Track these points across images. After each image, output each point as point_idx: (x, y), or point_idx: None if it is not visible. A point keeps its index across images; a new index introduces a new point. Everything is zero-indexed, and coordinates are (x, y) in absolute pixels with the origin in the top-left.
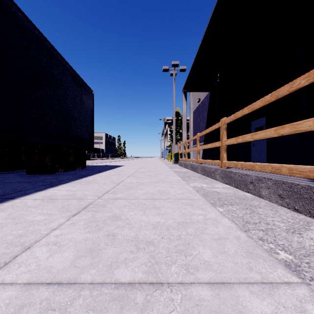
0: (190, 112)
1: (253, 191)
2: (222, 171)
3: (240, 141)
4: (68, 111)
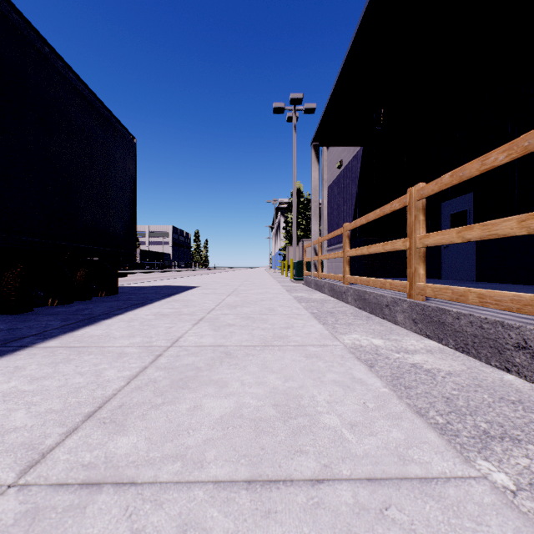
0: (322, 187)
1: (532, 372)
2: (416, 306)
3: (476, 237)
4: (71, 172)
